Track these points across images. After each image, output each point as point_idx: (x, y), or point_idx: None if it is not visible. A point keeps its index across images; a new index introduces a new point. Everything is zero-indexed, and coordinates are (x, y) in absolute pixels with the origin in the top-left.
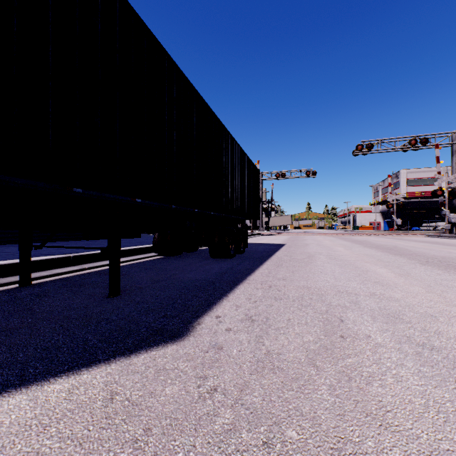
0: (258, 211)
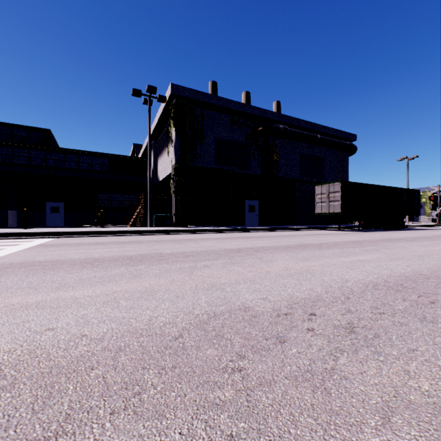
0: (418, 211)
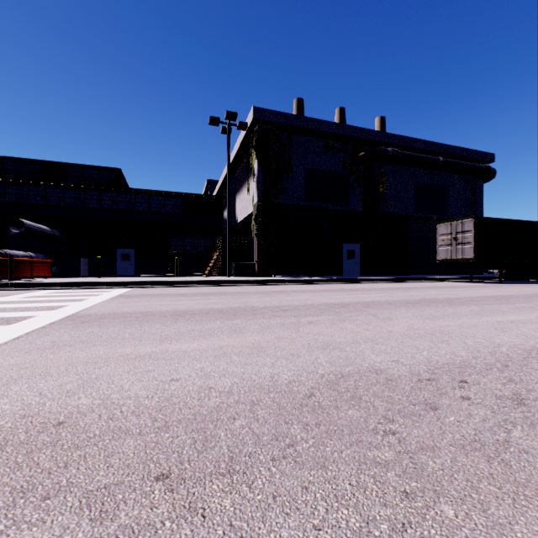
0: None
